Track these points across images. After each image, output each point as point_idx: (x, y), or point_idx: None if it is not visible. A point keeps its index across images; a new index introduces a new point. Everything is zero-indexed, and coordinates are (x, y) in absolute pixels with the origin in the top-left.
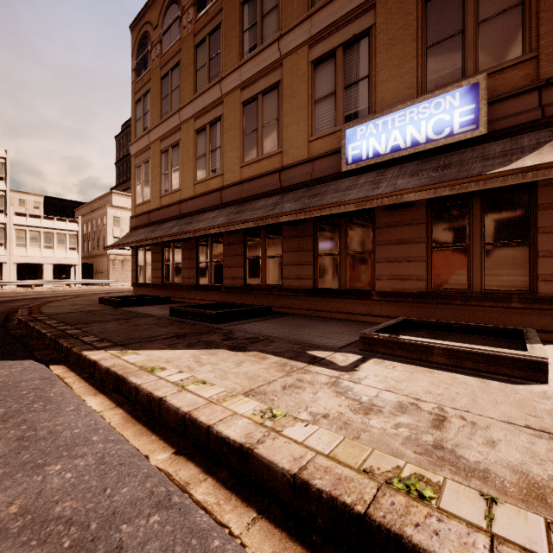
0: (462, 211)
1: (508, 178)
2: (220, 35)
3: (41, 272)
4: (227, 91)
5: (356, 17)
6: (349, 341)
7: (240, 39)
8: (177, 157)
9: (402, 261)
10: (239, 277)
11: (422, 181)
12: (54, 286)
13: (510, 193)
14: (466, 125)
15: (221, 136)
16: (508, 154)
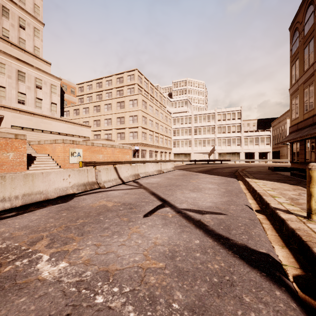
0: None
1: None
2: None
3: (253, 156)
4: None
5: None
6: None
7: None
8: (312, 91)
9: None
10: None
11: None
12: (259, 162)
13: None
14: None
15: None
16: None
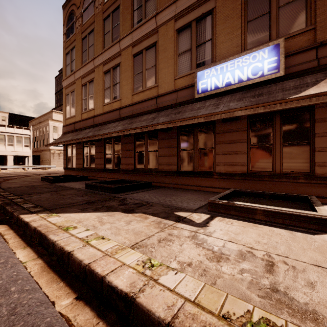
0: (269, 123)
1: (300, 101)
2: (119, 13)
3: (5, 161)
4: (123, 47)
5: (204, 2)
6: (201, 205)
7: (132, 15)
8: (92, 89)
9: (232, 154)
10: (131, 164)
11: (245, 103)
12: (14, 169)
13: (298, 112)
14: (271, 70)
15: (120, 76)
16: (298, 87)
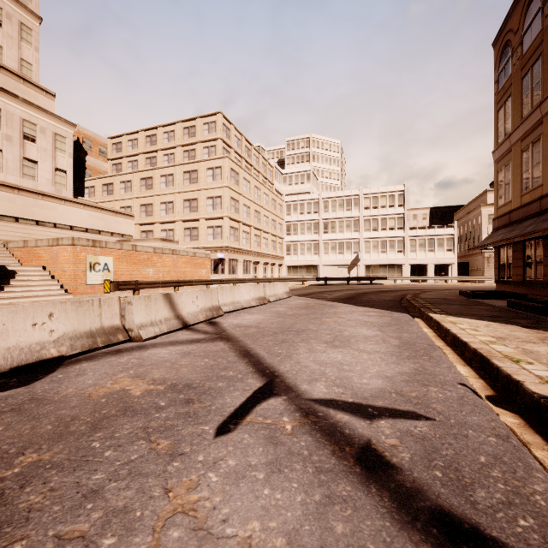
0: None
1: None
2: None
3: (425, 271)
4: None
5: None
6: None
7: None
8: (538, 153)
9: None
10: None
11: None
12: (435, 282)
13: None
14: None
15: None
16: None
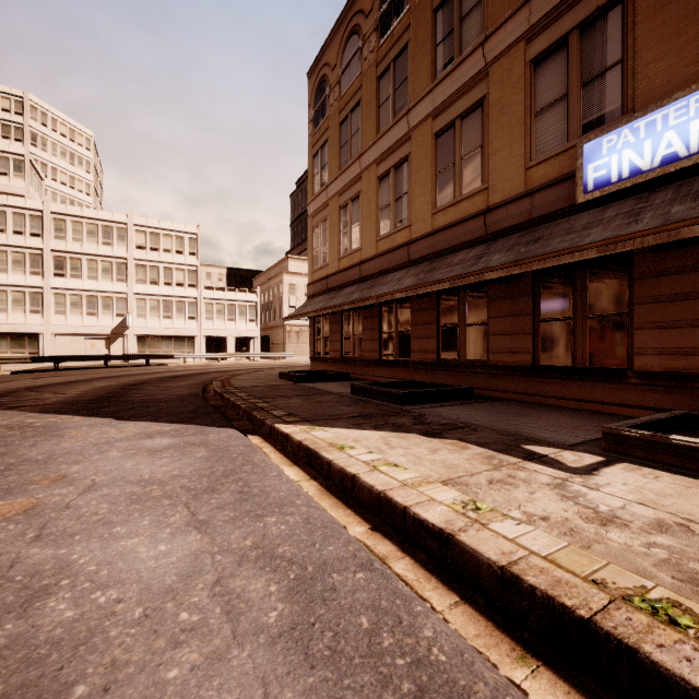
0: None
1: None
2: (407, 58)
3: (225, 345)
4: (416, 123)
5: None
6: (586, 438)
7: (432, 56)
8: (357, 212)
9: (682, 326)
10: (431, 351)
11: None
12: (235, 359)
13: None
14: None
15: (408, 180)
16: None
